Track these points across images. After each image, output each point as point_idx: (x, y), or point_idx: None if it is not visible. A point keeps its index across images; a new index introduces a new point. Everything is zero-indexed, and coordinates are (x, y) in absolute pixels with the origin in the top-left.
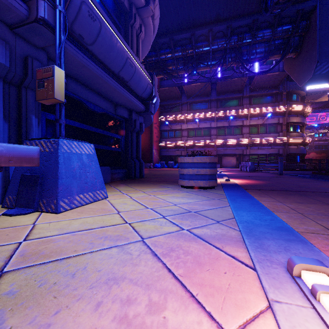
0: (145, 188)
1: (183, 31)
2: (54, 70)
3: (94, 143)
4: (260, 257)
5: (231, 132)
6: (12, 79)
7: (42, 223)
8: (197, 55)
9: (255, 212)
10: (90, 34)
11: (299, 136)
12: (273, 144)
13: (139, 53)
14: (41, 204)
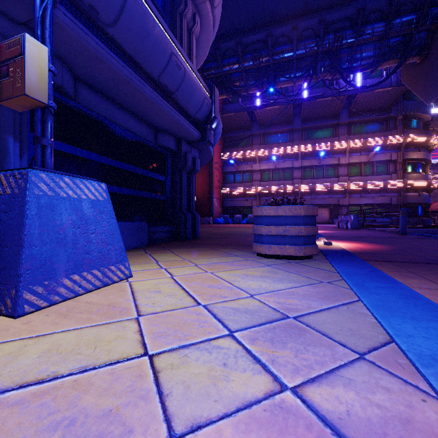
0: (198, 257)
1: (255, 30)
2: (25, 42)
3: (123, 187)
4: None
5: (321, 174)
6: None
7: None
8: (275, 64)
9: (431, 323)
10: (109, 5)
11: (422, 178)
12: (382, 190)
13: (191, 56)
14: None
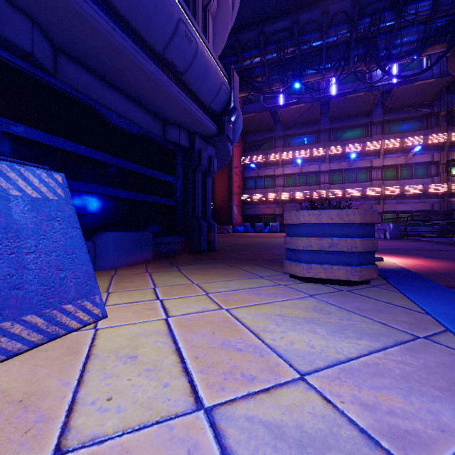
0: (212, 279)
1: (279, 17)
2: None
3: (123, 189)
4: None
5: (352, 178)
6: None
7: None
8: (302, 55)
9: None
10: None
11: None
12: (422, 196)
13: (207, 38)
14: None
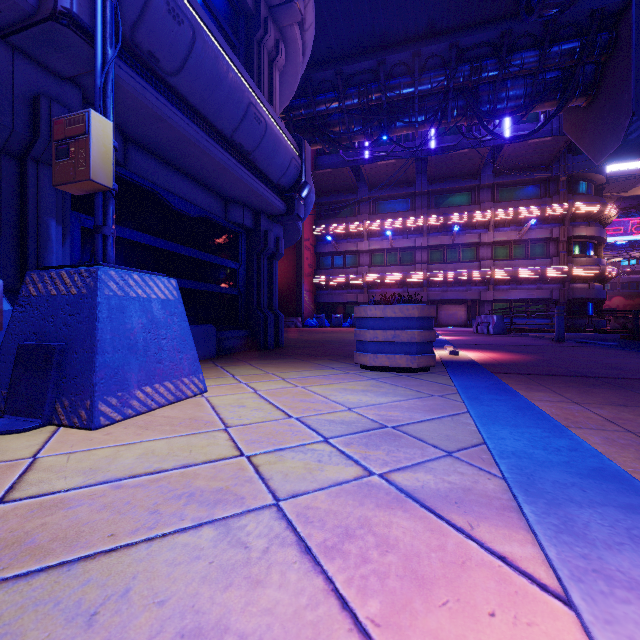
0: (285, 370)
1: (361, 55)
2: (90, 120)
3: (184, 278)
4: (575, 562)
5: (455, 256)
6: (5, 143)
7: (54, 456)
8: (390, 103)
9: (530, 429)
10: (172, 51)
11: (593, 264)
12: (540, 280)
13: (273, 98)
14: (59, 409)
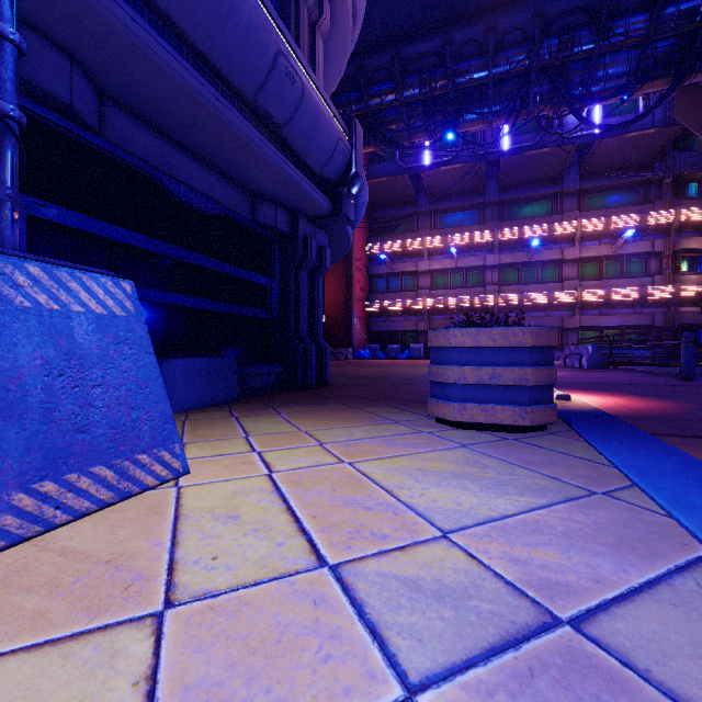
0: (326, 425)
1: (423, 34)
2: None
3: (194, 296)
4: None
5: (533, 276)
6: None
7: None
8: (457, 92)
9: None
10: None
11: None
12: (638, 304)
13: (316, 70)
14: None
